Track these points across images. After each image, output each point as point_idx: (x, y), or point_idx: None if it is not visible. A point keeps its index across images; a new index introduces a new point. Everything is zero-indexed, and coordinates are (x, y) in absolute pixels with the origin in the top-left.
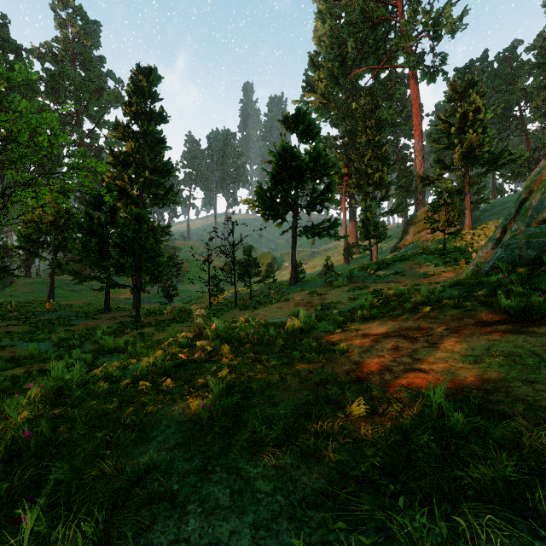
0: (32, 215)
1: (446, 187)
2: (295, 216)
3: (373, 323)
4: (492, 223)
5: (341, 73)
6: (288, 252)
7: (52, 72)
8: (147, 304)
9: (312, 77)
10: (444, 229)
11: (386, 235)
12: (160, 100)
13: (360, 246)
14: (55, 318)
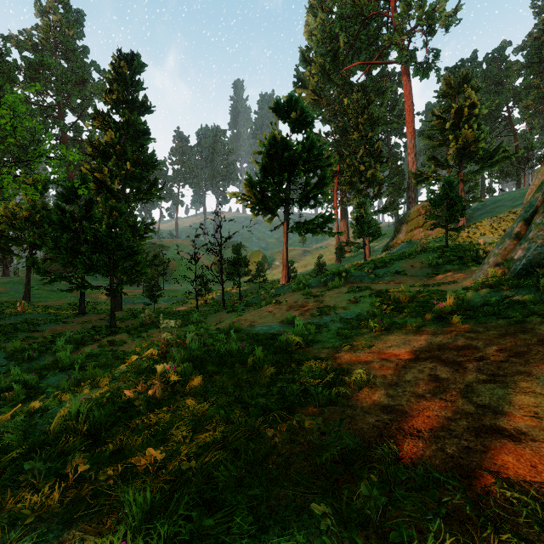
0: (5, 210)
1: (449, 180)
2: (287, 211)
3: (388, 336)
4: (486, 222)
5: (333, 69)
6: (279, 251)
7: (31, 61)
8: (131, 304)
9: (303, 72)
10: (446, 225)
11: (380, 232)
12: (144, 89)
13: (354, 244)
14: (21, 322)
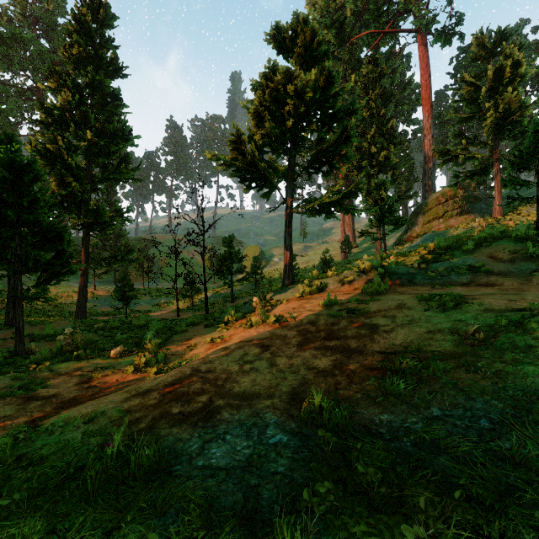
0: None
1: None
2: (291, 182)
3: None
4: (526, 209)
5: (338, 44)
6: (278, 247)
7: (1, 34)
8: (106, 306)
9: None
10: None
11: (405, 219)
12: (115, 47)
13: (371, 234)
14: None
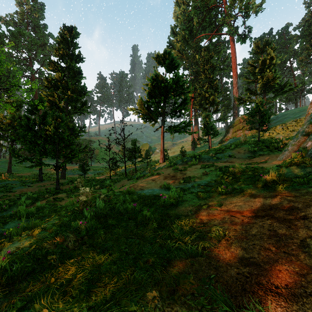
0: None
1: (260, 100)
2: (163, 119)
3: (232, 198)
4: (279, 126)
5: (190, 38)
6: (158, 144)
7: (13, 32)
8: (71, 175)
9: (173, 40)
10: (259, 127)
11: (218, 132)
12: (79, 47)
13: (202, 139)
14: (2, 186)
